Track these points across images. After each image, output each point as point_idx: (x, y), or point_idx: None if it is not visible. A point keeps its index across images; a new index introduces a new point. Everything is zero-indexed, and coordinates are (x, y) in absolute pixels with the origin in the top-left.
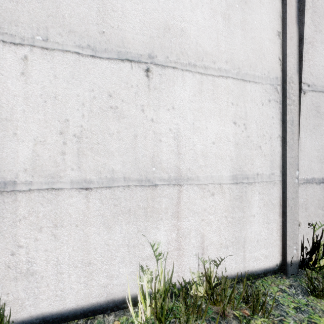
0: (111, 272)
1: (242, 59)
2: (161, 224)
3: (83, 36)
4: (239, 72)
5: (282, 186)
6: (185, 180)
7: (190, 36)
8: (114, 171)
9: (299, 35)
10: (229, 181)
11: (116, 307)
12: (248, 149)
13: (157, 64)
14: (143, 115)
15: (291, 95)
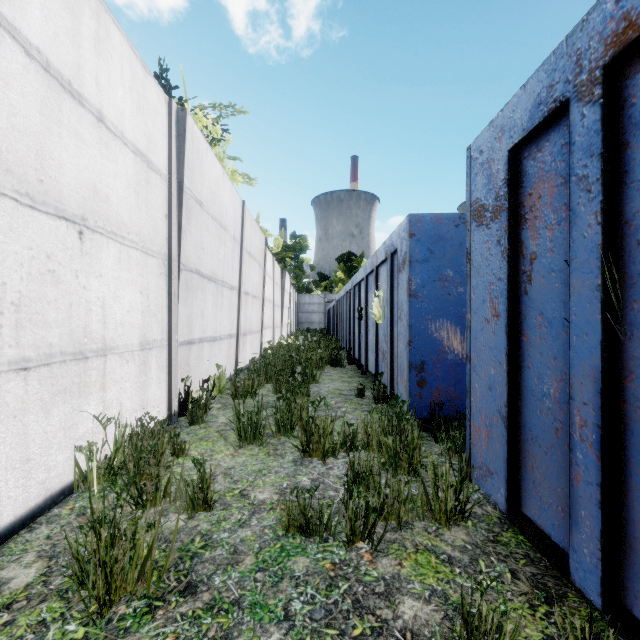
0: (49, 464)
1: (146, 234)
2: (91, 398)
3: (22, 179)
4: (144, 245)
5: (168, 349)
6: (109, 350)
7: (113, 203)
8: (52, 345)
9: (179, 222)
10: (138, 348)
11: (54, 503)
12: (149, 317)
13: (88, 227)
14: (77, 281)
15: (175, 271)
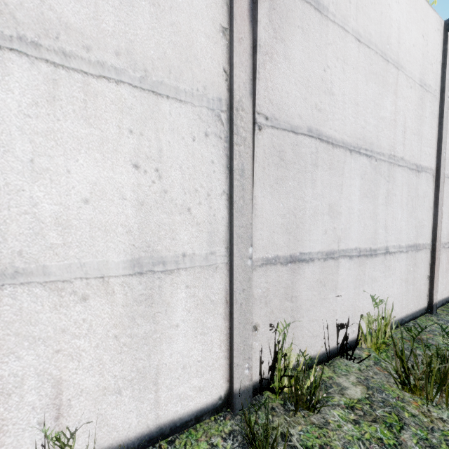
0: None
1: (153, 57)
2: None
3: None
4: (146, 77)
5: (229, 271)
6: (8, 276)
7: None
8: None
9: (253, 39)
10: (123, 272)
11: None
12: (165, 213)
13: None
14: None
15: (241, 129)
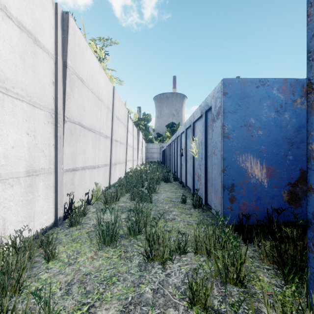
0: None
1: (33, 91)
2: None
3: None
4: (31, 99)
5: (55, 174)
6: None
7: None
8: None
9: (63, 89)
10: (24, 175)
11: None
12: (36, 152)
13: None
14: None
15: (60, 121)
